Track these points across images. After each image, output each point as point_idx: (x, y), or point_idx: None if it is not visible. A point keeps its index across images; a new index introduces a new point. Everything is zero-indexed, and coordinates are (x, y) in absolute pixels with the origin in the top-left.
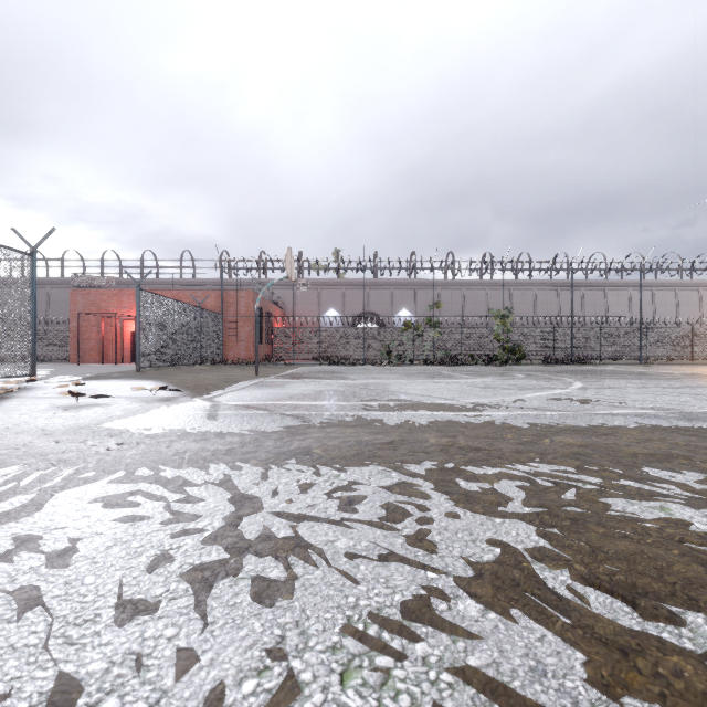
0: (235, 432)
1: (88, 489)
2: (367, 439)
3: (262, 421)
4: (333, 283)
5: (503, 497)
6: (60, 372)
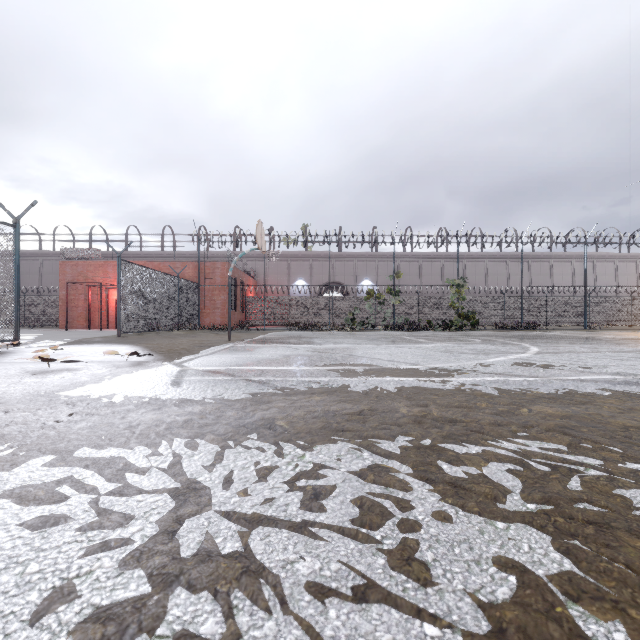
0: (197, 400)
1: (11, 476)
2: (334, 408)
3: (227, 388)
4: (301, 255)
5: (498, 489)
6: (46, 337)
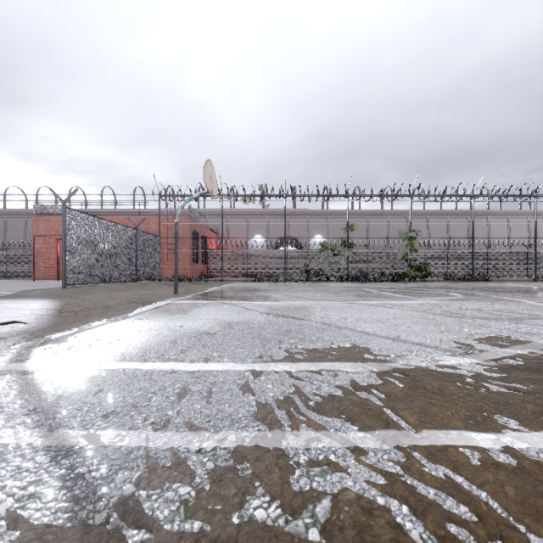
0: None
1: None
2: None
3: None
4: (259, 213)
5: None
6: None
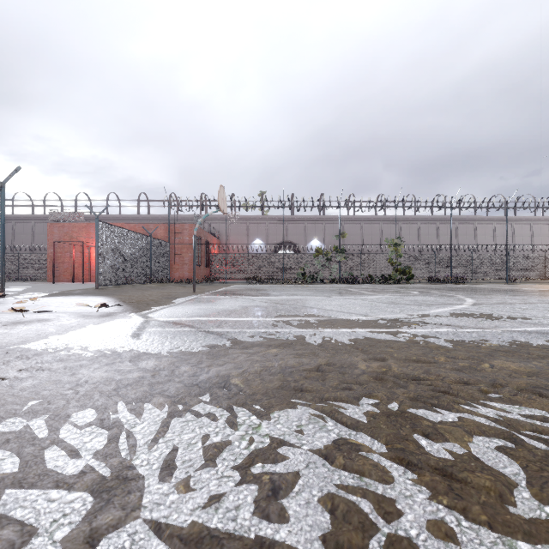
0: (154, 354)
1: None
2: (291, 363)
3: (185, 340)
4: (258, 218)
5: (501, 482)
6: (32, 290)
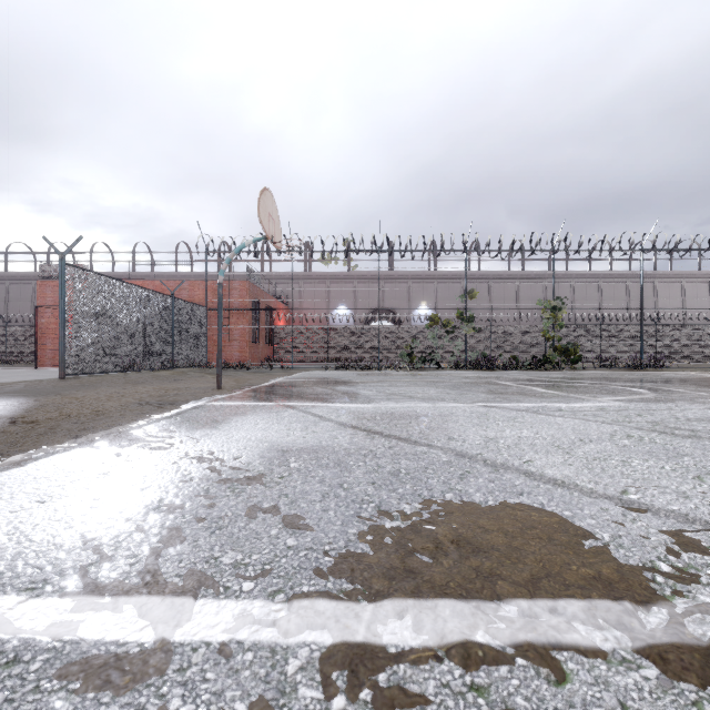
0: None
1: None
2: None
3: None
4: (343, 276)
5: None
6: None
